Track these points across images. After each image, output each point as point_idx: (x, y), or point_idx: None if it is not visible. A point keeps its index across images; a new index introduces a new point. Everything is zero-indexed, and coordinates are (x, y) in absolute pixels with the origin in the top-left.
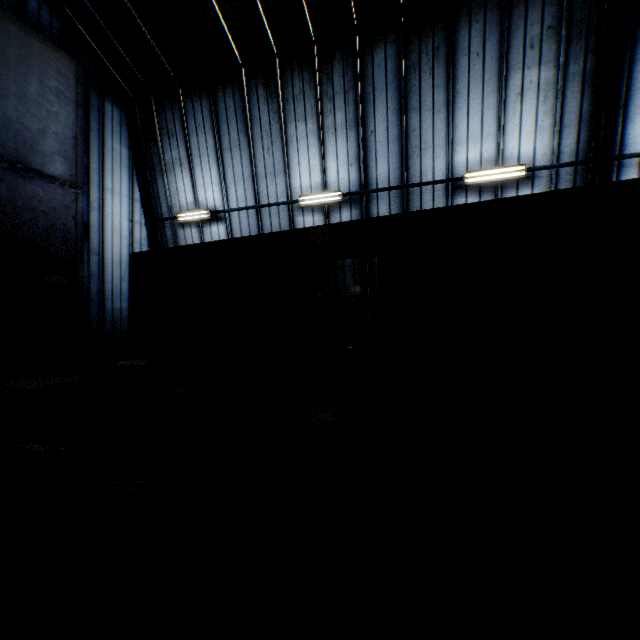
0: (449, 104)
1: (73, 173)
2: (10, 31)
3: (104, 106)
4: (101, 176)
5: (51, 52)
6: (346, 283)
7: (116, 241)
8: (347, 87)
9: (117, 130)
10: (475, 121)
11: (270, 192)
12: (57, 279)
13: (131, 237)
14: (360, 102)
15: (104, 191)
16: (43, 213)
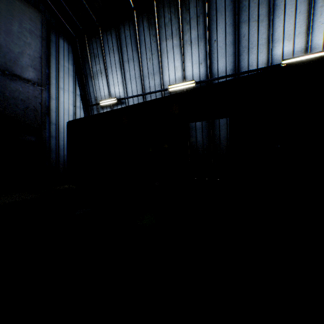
0: (270, 14)
1: (39, 78)
2: None
3: (59, 41)
4: (57, 80)
5: (26, 8)
6: (197, 139)
7: (66, 117)
8: (198, 13)
9: (66, 55)
10: (289, 24)
11: (151, 85)
12: (30, 138)
13: (74, 115)
14: (207, 22)
15: (59, 89)
16: (21, 100)
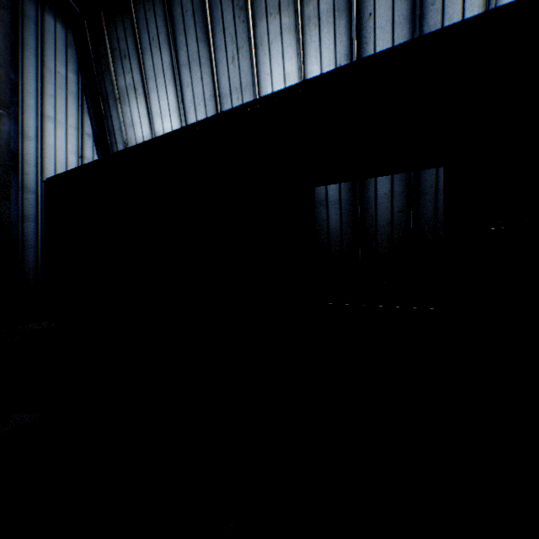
0: None
1: None
2: None
3: (43, 20)
4: (39, 101)
5: None
6: (330, 223)
7: None
8: None
9: (61, 51)
10: None
11: None
12: None
13: None
14: None
15: (43, 119)
16: None
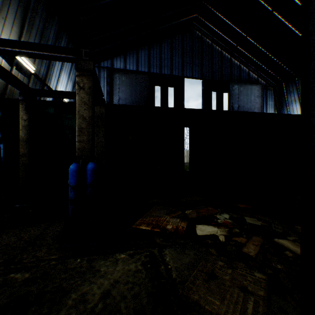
0: None
1: None
2: (248, 87)
3: (266, 92)
4: None
5: (255, 86)
6: None
7: None
8: None
9: (270, 97)
10: None
11: None
12: None
13: None
14: None
15: None
16: None
